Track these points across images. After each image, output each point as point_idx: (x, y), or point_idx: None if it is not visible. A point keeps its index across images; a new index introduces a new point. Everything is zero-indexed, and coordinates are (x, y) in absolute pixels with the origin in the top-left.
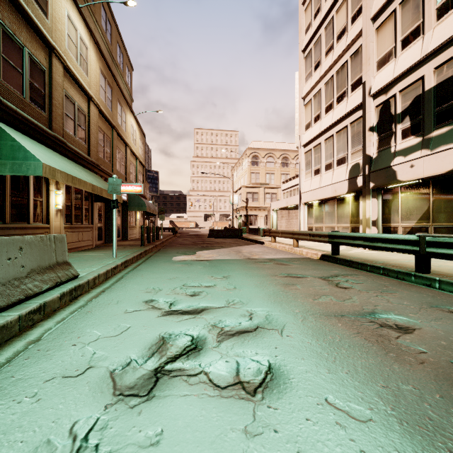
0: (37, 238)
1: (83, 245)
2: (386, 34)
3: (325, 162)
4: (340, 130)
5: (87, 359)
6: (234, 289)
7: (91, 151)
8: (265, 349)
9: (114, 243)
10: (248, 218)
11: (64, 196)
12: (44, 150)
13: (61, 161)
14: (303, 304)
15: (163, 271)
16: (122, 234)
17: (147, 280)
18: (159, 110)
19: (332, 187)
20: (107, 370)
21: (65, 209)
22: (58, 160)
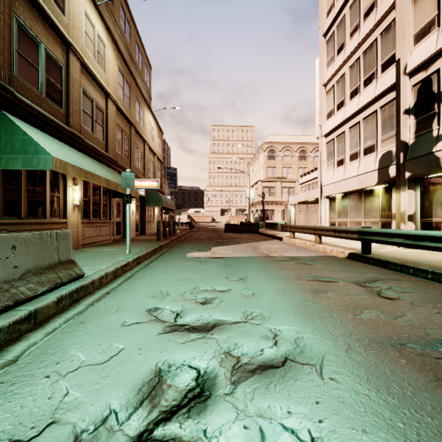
0: (36, 236)
1: (100, 240)
2: (426, 2)
3: (349, 152)
4: (367, 116)
5: (54, 405)
6: (252, 295)
7: (109, 147)
8: (301, 404)
9: (127, 238)
10: (264, 212)
11: (82, 191)
12: (59, 145)
13: (76, 155)
14: (341, 321)
15: (174, 270)
16: (140, 229)
17: (156, 281)
18: (176, 107)
19: (358, 179)
20: (73, 431)
21: (83, 204)
22: (72, 155)
